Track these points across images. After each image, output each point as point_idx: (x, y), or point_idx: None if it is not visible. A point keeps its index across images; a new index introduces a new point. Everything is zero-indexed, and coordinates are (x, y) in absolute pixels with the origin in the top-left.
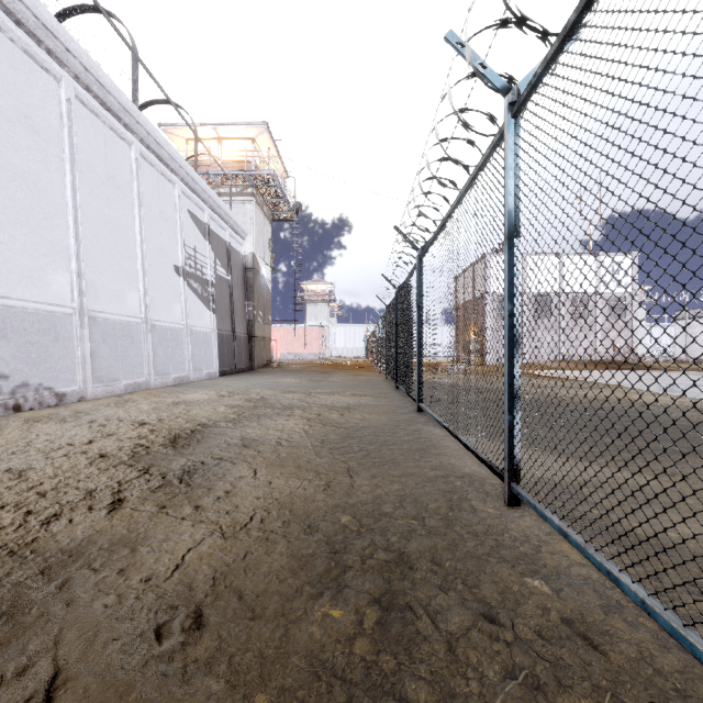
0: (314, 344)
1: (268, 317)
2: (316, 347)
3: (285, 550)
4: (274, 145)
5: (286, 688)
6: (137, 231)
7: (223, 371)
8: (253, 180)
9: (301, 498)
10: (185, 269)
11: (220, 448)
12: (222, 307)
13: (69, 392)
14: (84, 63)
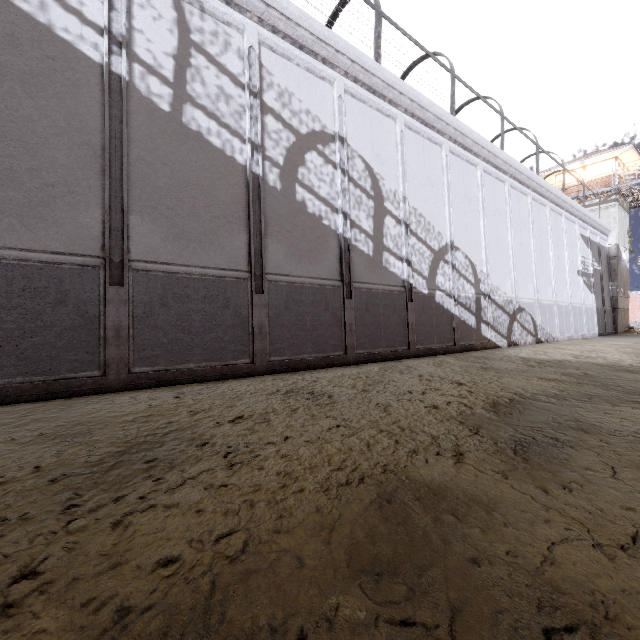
0: None
1: (626, 292)
2: None
3: None
4: (636, 154)
5: None
6: (565, 258)
7: (599, 333)
8: (617, 190)
9: None
10: (581, 271)
11: None
12: (596, 289)
13: (555, 337)
14: (554, 193)
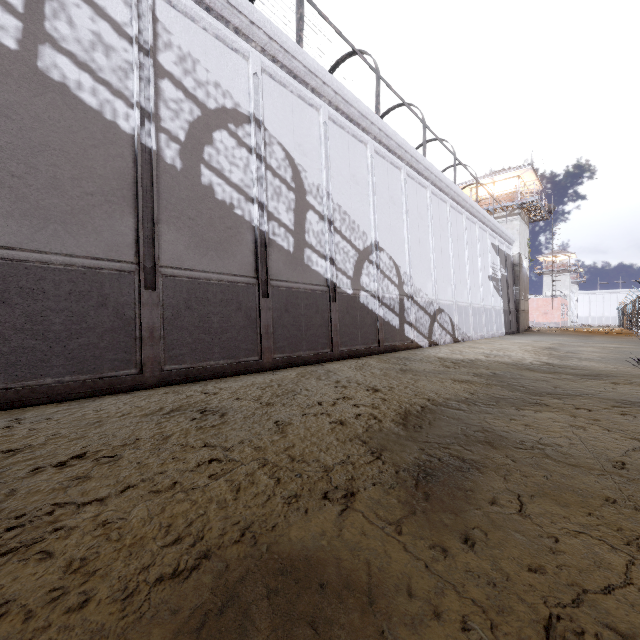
0: (555, 313)
1: (526, 296)
2: (557, 316)
3: (613, 357)
4: (534, 174)
5: (622, 360)
6: (479, 264)
7: (506, 332)
8: (519, 205)
9: (612, 355)
10: (491, 276)
11: (570, 350)
12: (503, 293)
13: (470, 336)
14: (469, 203)
